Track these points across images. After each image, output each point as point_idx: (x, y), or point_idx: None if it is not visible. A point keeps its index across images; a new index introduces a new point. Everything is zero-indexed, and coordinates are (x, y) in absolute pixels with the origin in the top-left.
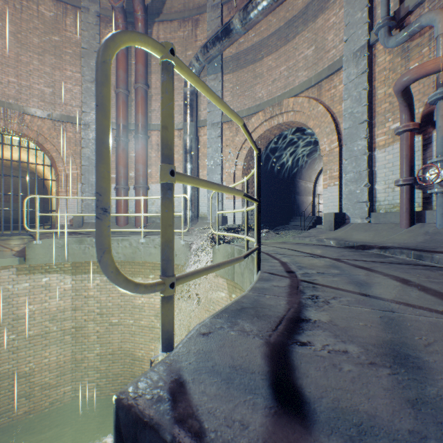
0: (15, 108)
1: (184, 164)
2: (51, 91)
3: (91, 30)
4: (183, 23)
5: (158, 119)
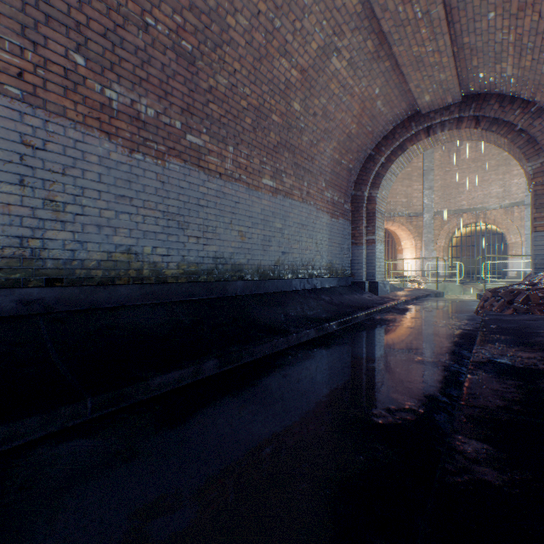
0: (480, 209)
1: None
2: (501, 189)
3: None
4: None
5: None
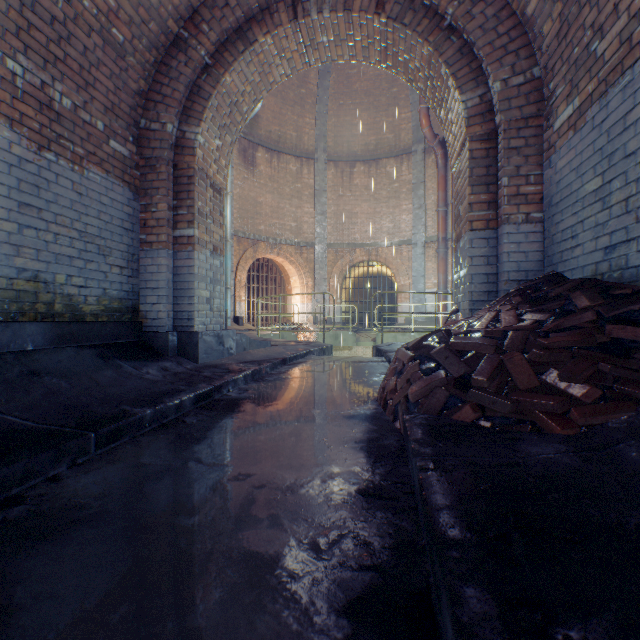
0: (373, 245)
1: None
2: (392, 225)
3: (418, 166)
4: None
5: None
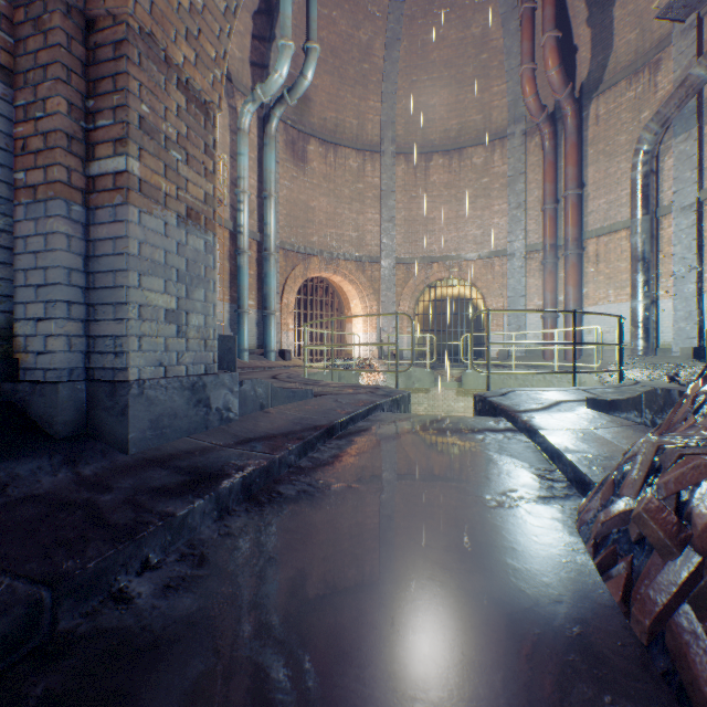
0: (455, 258)
1: (630, 277)
2: (481, 232)
3: (516, 153)
4: (633, 79)
5: (596, 222)
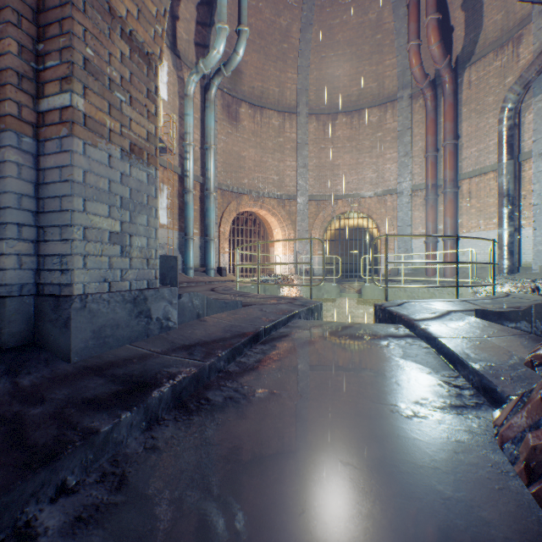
0: (355, 196)
1: (497, 209)
2: (376, 175)
3: (404, 113)
4: (499, 51)
5: (469, 166)
